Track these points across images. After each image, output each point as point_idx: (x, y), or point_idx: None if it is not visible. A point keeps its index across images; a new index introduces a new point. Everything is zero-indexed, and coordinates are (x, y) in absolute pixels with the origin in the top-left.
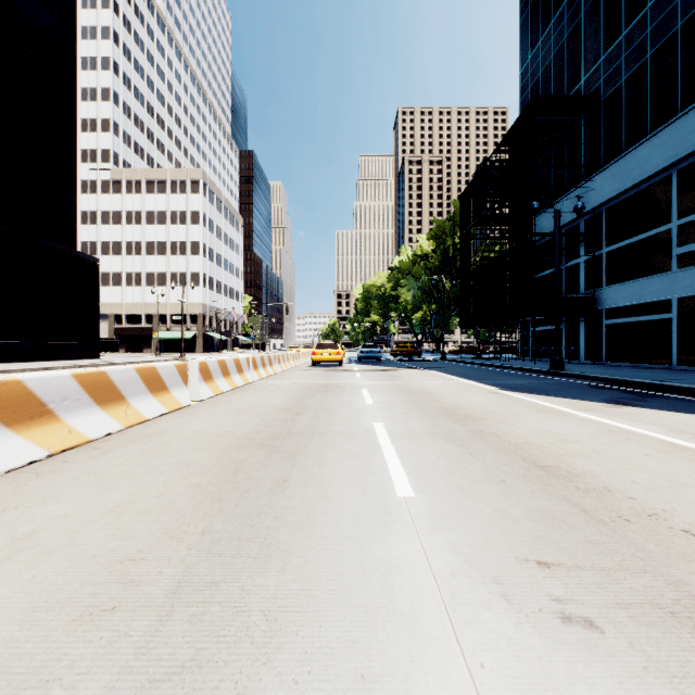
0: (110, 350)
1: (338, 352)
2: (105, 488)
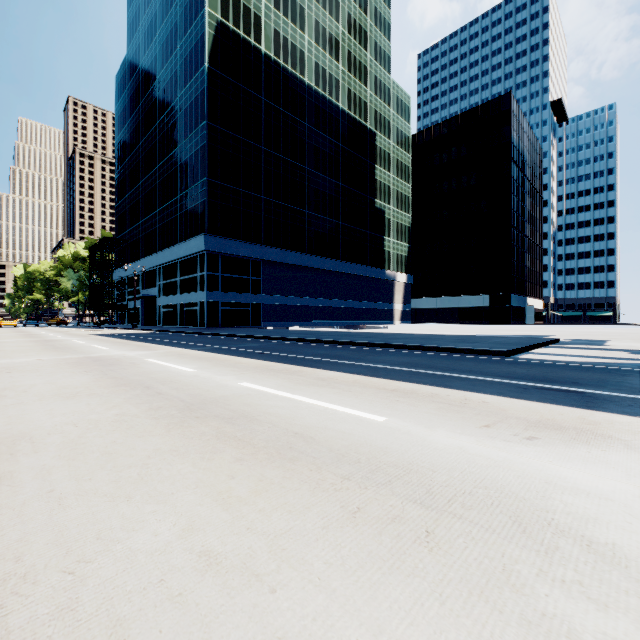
0: None
1: (15, 322)
2: (4, 330)
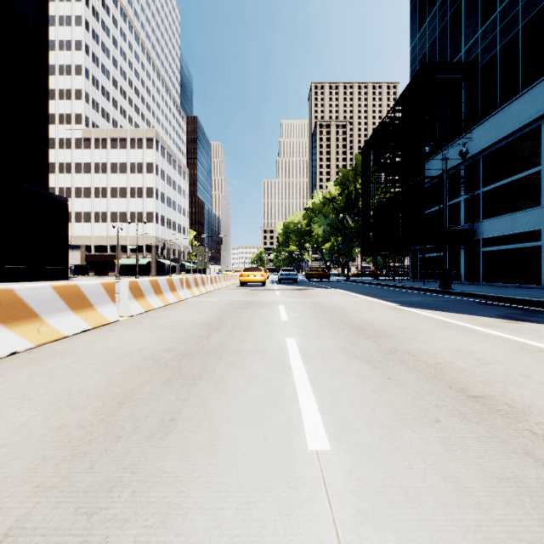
0: (81, 273)
1: (261, 274)
2: None
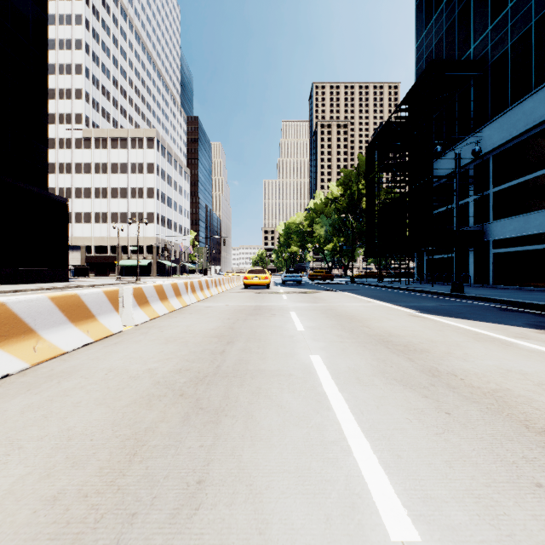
0: (82, 274)
1: (266, 276)
2: None
